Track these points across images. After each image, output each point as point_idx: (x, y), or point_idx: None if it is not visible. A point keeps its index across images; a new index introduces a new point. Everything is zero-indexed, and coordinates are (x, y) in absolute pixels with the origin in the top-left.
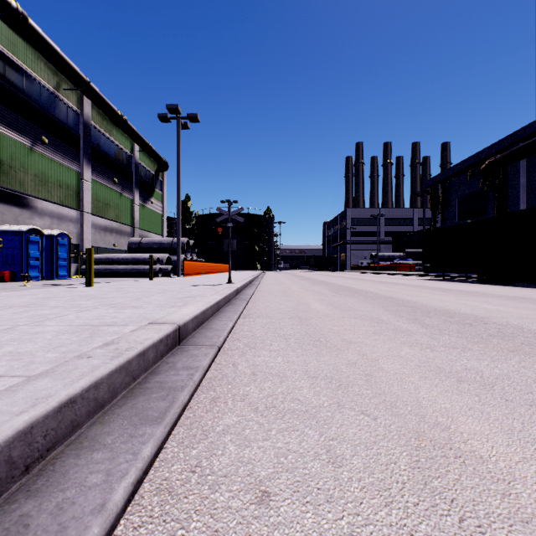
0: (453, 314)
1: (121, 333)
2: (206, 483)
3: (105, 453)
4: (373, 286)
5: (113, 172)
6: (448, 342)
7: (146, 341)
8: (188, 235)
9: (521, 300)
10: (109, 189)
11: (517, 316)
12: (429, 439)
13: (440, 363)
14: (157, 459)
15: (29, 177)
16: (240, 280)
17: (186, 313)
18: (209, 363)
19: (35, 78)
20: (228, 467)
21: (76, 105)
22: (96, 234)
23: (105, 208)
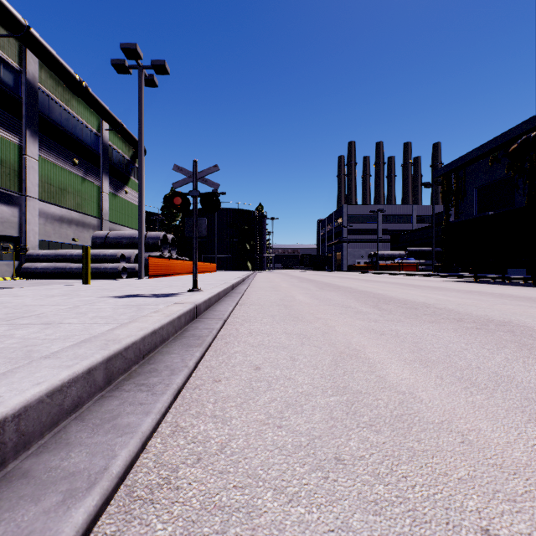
0: None
1: None
2: None
3: None
4: (413, 293)
5: (72, 151)
6: None
7: None
8: (173, 232)
9: None
10: (66, 171)
11: None
12: None
13: None
14: None
15: None
16: (219, 283)
17: None
18: None
19: None
20: None
21: (15, 59)
22: (47, 226)
23: (61, 193)
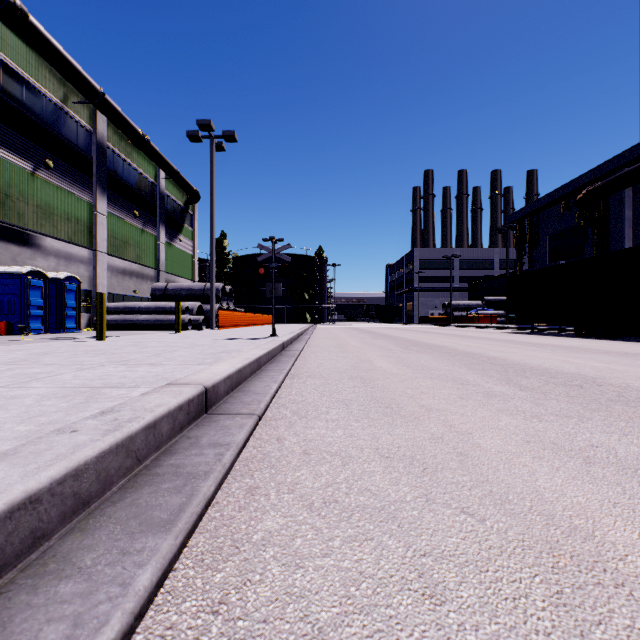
0: (555, 373)
1: (127, 398)
2: (234, 635)
3: (79, 583)
4: (449, 341)
5: (133, 203)
6: (558, 409)
7: (159, 408)
8: (224, 280)
9: (634, 356)
10: (128, 224)
11: (637, 377)
12: (568, 554)
13: (555, 437)
14: (160, 589)
15: (30, 208)
16: (287, 333)
17: (217, 372)
18: (246, 437)
19: (38, 88)
20: (269, 605)
21: (88, 121)
22: (113, 279)
23: (124, 246)
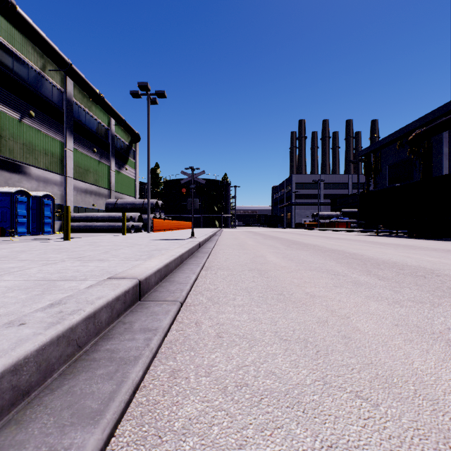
0: (402, 266)
1: (75, 290)
2: None
3: None
4: (319, 241)
5: (92, 142)
6: (412, 295)
7: (99, 300)
8: (158, 197)
9: None
10: (89, 157)
11: None
12: None
13: (417, 321)
14: None
15: (18, 145)
16: (202, 235)
17: (149, 267)
18: (170, 322)
19: (23, 59)
20: None
21: (60, 84)
22: (78, 196)
23: (86, 173)
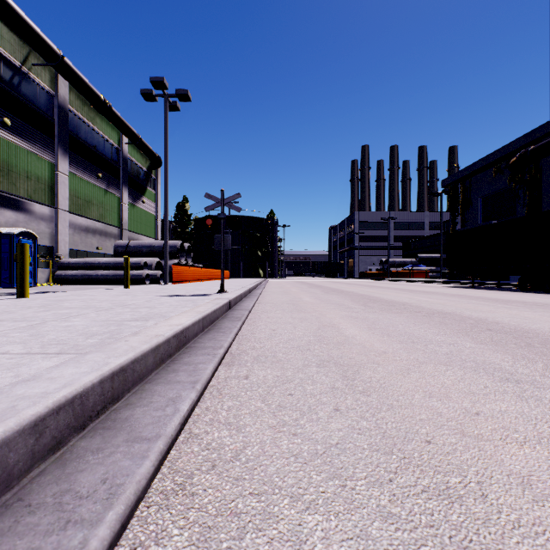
0: None
1: None
2: None
3: None
4: (403, 296)
5: (96, 165)
6: None
7: None
8: (186, 240)
9: None
10: (91, 185)
11: None
12: None
13: None
14: None
15: None
16: (238, 288)
17: (31, 396)
18: None
19: None
20: None
21: (49, 84)
22: (75, 236)
23: (87, 205)
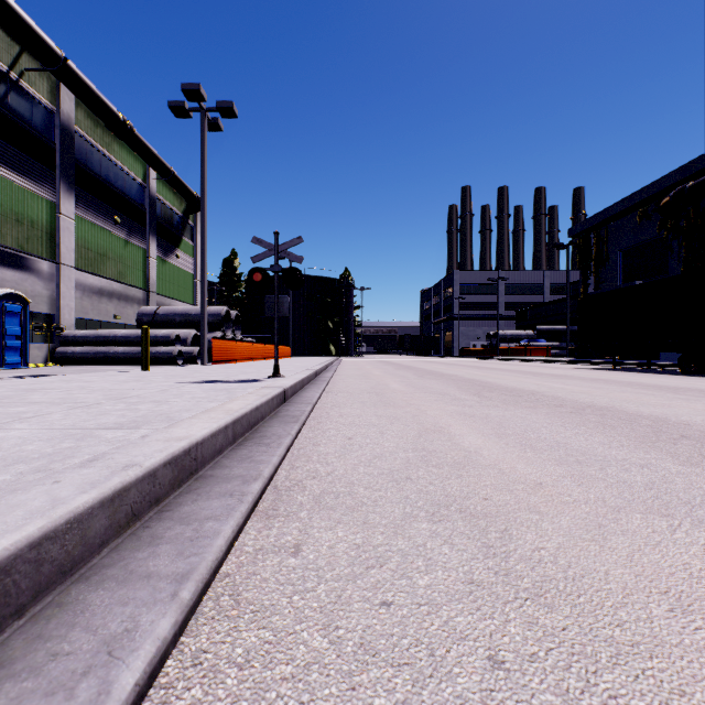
0: None
1: None
2: None
3: None
4: (527, 381)
5: (113, 207)
6: None
7: None
8: (235, 307)
9: None
10: (106, 232)
11: None
12: None
13: None
14: None
15: None
16: (300, 370)
17: None
18: None
19: None
20: None
21: (48, 97)
22: (84, 300)
23: (100, 260)
